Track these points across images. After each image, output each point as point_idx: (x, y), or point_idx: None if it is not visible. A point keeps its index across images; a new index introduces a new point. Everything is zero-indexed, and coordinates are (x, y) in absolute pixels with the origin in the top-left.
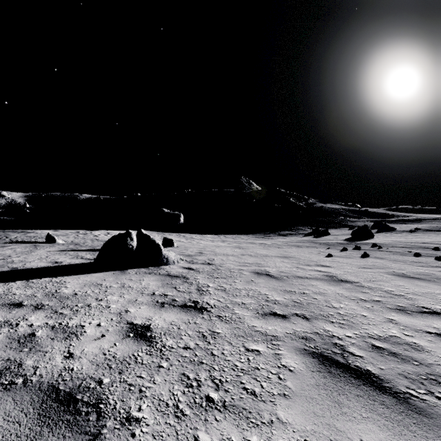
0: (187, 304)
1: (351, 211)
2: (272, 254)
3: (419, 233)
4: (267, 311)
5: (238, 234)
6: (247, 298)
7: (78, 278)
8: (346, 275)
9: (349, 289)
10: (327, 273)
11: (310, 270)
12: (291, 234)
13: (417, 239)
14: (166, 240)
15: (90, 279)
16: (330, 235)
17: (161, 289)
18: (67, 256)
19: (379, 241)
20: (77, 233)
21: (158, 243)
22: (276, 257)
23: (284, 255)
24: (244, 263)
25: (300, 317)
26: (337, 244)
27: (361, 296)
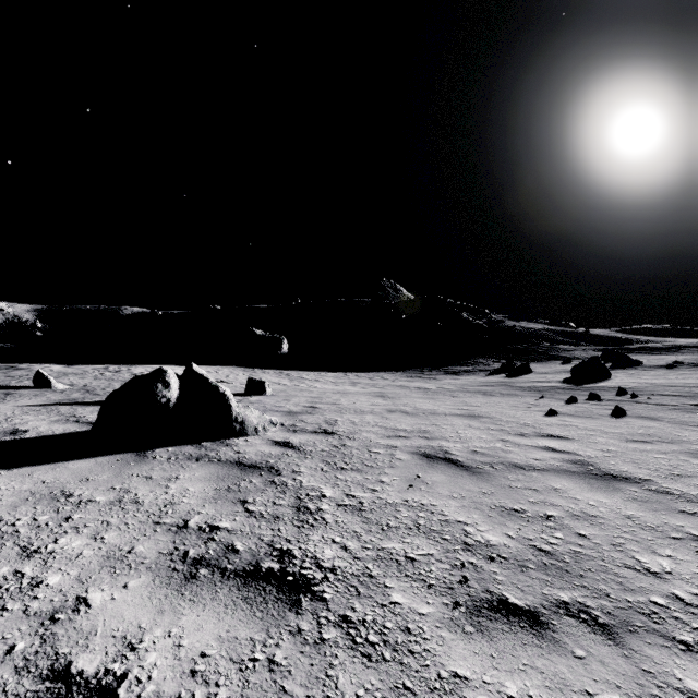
0: (262, 567)
1: (561, 334)
2: (445, 410)
3: (685, 369)
4: (479, 595)
5: (378, 371)
6: (417, 536)
7: (30, 474)
8: (612, 462)
9: (643, 501)
10: (571, 456)
11: (531, 447)
12: (467, 371)
13: (688, 380)
14: (252, 382)
15: (55, 478)
16: (533, 373)
17: (209, 506)
18: (50, 417)
19: (624, 384)
20: (104, 370)
21: (223, 392)
22: (454, 416)
23: (468, 411)
24: (396, 431)
25: (580, 621)
26: (554, 389)
27: (689, 527)
